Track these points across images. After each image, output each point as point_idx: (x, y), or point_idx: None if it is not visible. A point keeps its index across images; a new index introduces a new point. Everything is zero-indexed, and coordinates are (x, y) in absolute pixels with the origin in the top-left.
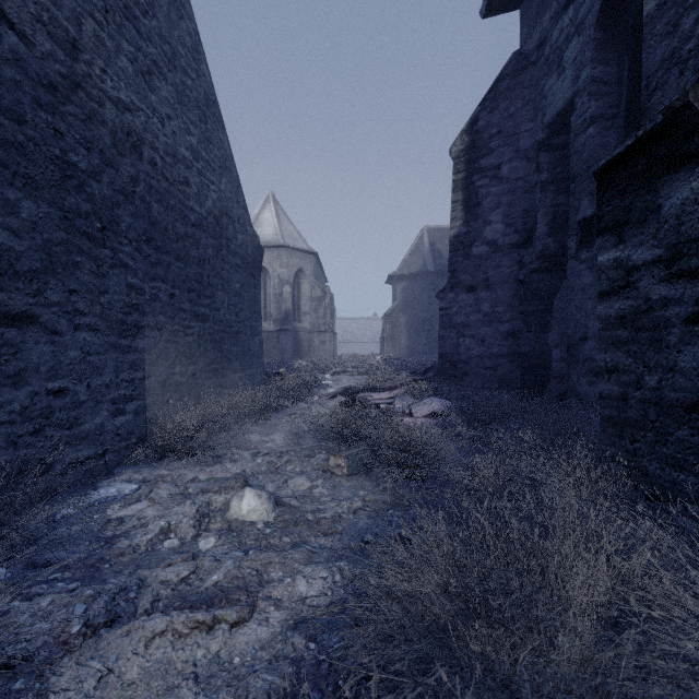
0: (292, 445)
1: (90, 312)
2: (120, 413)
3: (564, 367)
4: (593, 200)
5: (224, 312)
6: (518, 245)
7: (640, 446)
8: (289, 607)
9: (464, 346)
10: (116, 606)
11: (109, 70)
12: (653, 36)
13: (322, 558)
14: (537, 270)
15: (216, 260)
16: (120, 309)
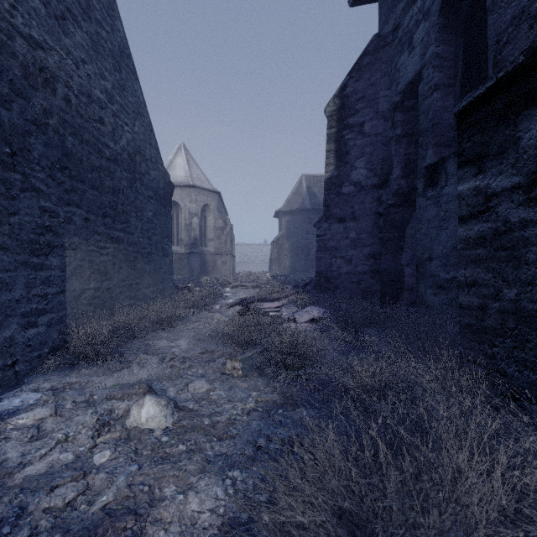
0: (195, 349)
1: None
2: (32, 325)
3: (413, 281)
4: (437, 150)
5: (137, 236)
6: (377, 186)
7: (499, 350)
8: (180, 531)
9: (336, 265)
10: None
11: (20, 7)
12: None
13: (216, 468)
14: (393, 205)
15: (130, 191)
16: (32, 230)
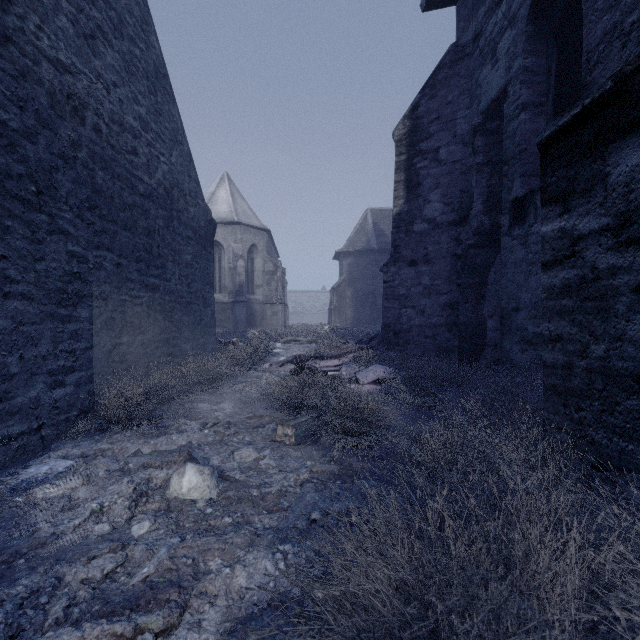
0: (241, 413)
1: (23, 280)
2: (59, 385)
3: (497, 336)
4: (525, 181)
5: (175, 283)
6: (455, 223)
7: (586, 415)
8: (227, 605)
9: (406, 317)
10: (21, 616)
11: (46, 28)
12: (594, 11)
13: (266, 541)
14: (474, 245)
15: (167, 231)
16: (59, 277)
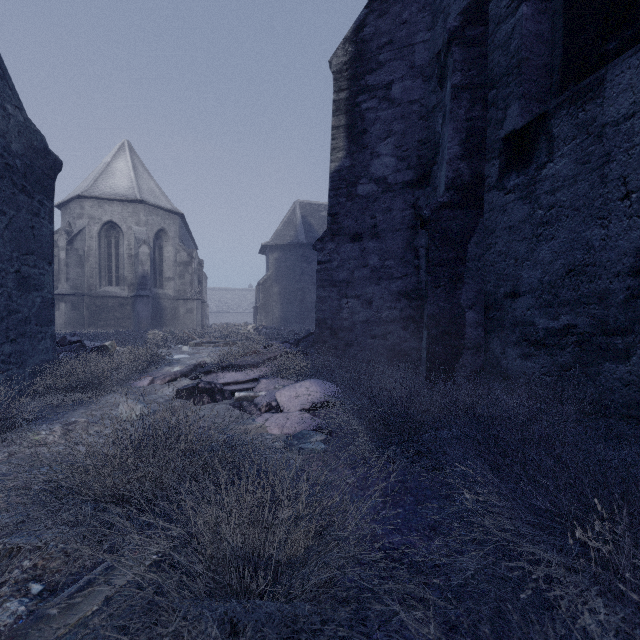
0: None
1: None
2: None
3: (480, 334)
4: (525, 106)
5: None
6: (412, 183)
7: None
8: None
9: (348, 309)
10: None
11: None
12: None
13: None
14: (448, 204)
15: None
16: None
